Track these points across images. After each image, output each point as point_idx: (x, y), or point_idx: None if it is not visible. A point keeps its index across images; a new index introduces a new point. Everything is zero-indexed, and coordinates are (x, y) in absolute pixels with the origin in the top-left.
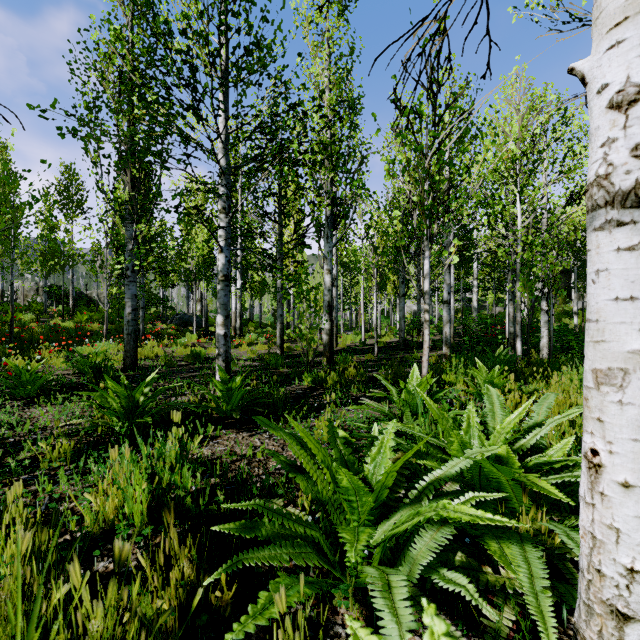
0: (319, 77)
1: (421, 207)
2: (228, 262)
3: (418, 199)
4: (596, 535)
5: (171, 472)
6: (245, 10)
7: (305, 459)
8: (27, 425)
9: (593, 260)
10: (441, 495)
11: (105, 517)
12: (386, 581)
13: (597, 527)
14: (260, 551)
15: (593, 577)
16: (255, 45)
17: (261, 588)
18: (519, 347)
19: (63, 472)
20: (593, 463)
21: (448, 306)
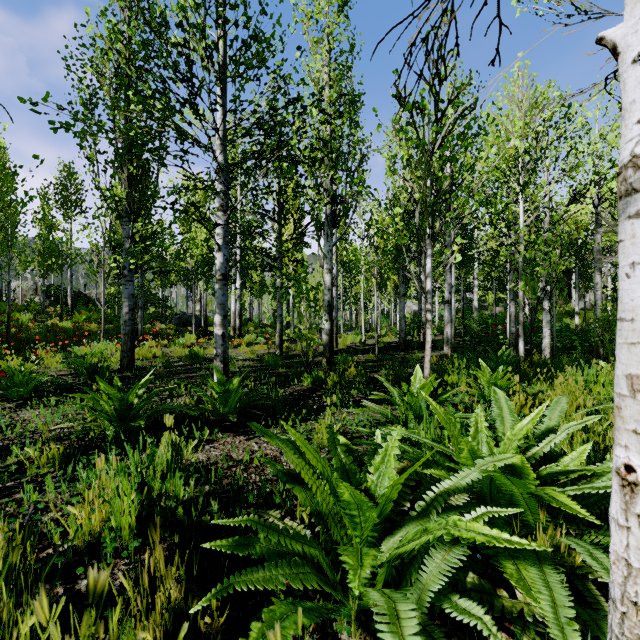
0: (319, 74)
1: (423, 204)
2: (226, 261)
3: (420, 196)
4: (632, 563)
5: (162, 481)
6: (243, 1)
7: (303, 469)
8: (17, 428)
9: (627, 251)
10: (450, 508)
11: (91, 529)
12: (393, 612)
13: (633, 554)
14: (254, 572)
15: (628, 610)
16: (253, 38)
17: (256, 610)
18: (521, 347)
19: (50, 479)
20: (628, 481)
21: (449, 306)
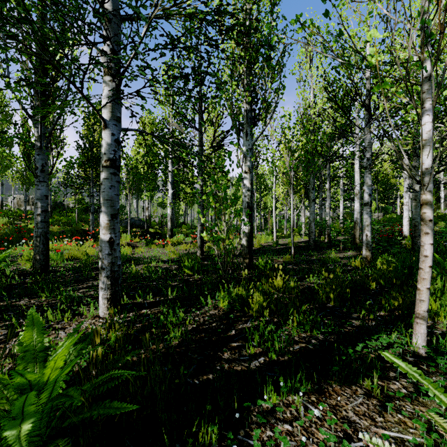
0: None
1: (422, 19)
2: (115, 142)
3: None
4: None
5: None
6: None
7: None
8: None
9: None
10: None
11: None
12: None
13: None
14: None
15: None
16: None
17: None
18: None
19: None
20: None
21: (369, 208)
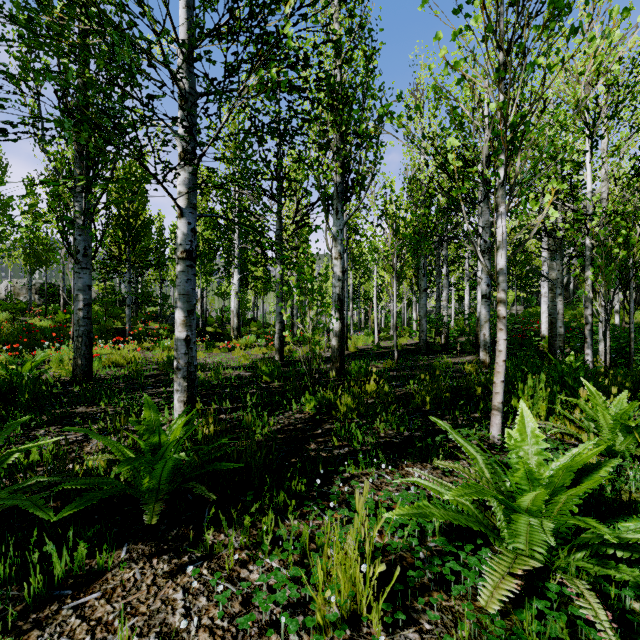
0: None
1: (494, 131)
2: (192, 231)
3: (498, 106)
4: None
5: None
6: None
7: None
8: None
9: None
10: None
11: None
12: None
13: None
14: None
15: None
16: None
17: None
18: (589, 354)
19: None
20: None
21: (487, 301)
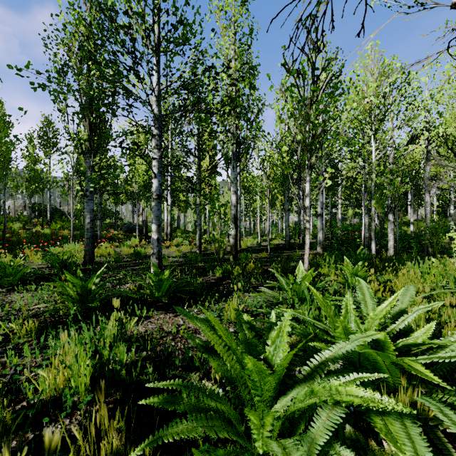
0: (227, 50)
1: (303, 144)
2: (160, 185)
3: (301, 137)
4: None
5: (110, 349)
6: None
7: (217, 343)
8: (6, 308)
9: None
10: (330, 373)
11: (55, 387)
12: None
13: None
14: (178, 426)
15: None
16: (180, 22)
17: (180, 452)
18: (373, 248)
19: (27, 347)
20: None
21: (321, 218)
